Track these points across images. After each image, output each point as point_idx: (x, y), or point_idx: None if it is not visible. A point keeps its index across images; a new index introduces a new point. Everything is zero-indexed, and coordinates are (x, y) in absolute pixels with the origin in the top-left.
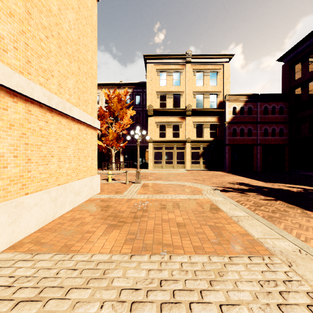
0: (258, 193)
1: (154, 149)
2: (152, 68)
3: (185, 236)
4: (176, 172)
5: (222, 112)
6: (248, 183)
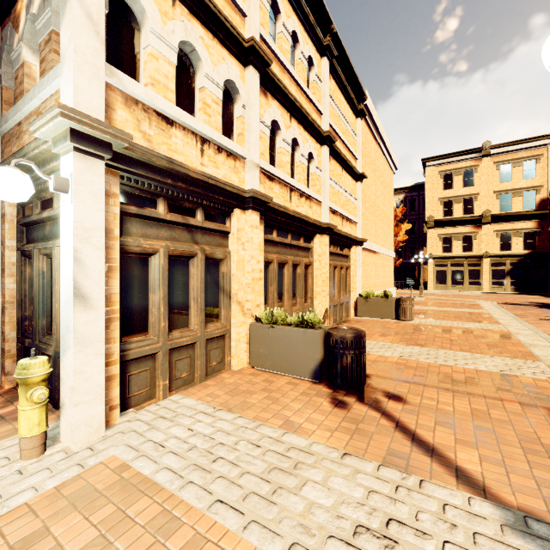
0: (535, 306)
1: (435, 267)
2: (433, 172)
3: (451, 307)
4: (465, 294)
5: (544, 214)
6: (546, 303)
